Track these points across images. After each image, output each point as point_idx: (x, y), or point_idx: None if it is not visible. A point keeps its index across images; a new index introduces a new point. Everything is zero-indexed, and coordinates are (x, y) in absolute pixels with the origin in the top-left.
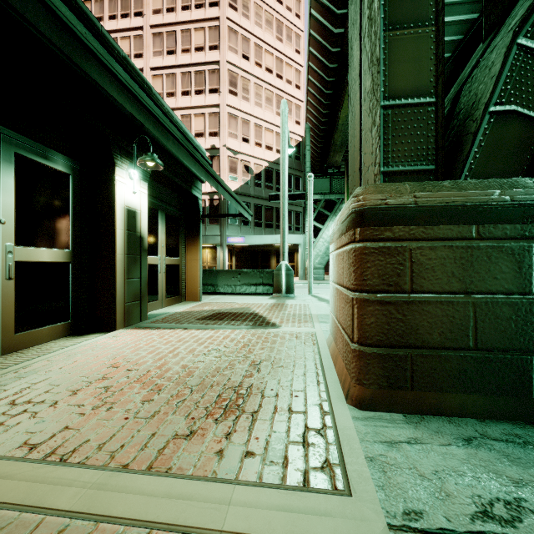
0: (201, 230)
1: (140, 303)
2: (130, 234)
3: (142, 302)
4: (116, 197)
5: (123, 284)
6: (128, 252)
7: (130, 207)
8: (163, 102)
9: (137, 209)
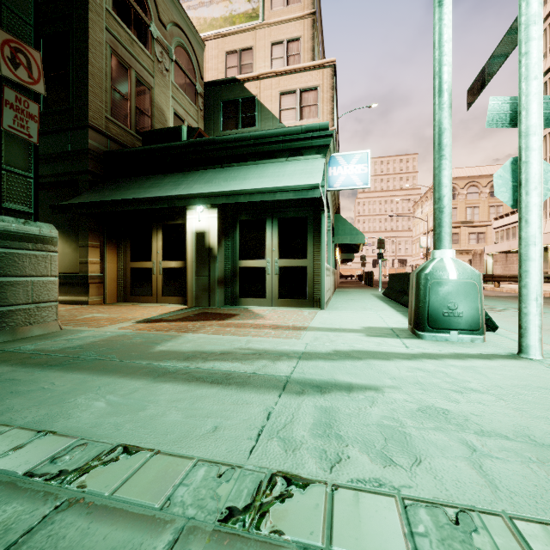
0: (324, 223)
1: (209, 294)
2: (199, 248)
3: (211, 293)
4: (188, 228)
5: (194, 280)
6: (198, 259)
7: (199, 231)
8: (231, 136)
9: (206, 230)
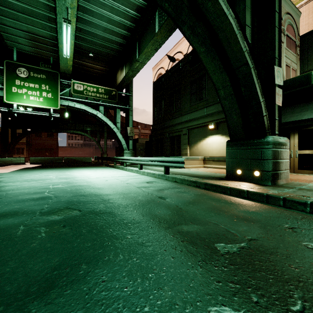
0: None
1: None
2: None
3: None
4: None
5: None
6: None
7: None
8: None
9: None
